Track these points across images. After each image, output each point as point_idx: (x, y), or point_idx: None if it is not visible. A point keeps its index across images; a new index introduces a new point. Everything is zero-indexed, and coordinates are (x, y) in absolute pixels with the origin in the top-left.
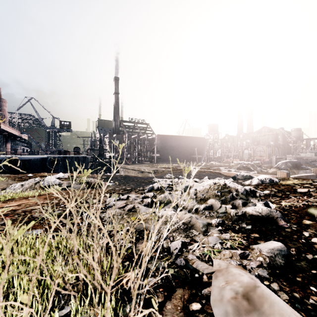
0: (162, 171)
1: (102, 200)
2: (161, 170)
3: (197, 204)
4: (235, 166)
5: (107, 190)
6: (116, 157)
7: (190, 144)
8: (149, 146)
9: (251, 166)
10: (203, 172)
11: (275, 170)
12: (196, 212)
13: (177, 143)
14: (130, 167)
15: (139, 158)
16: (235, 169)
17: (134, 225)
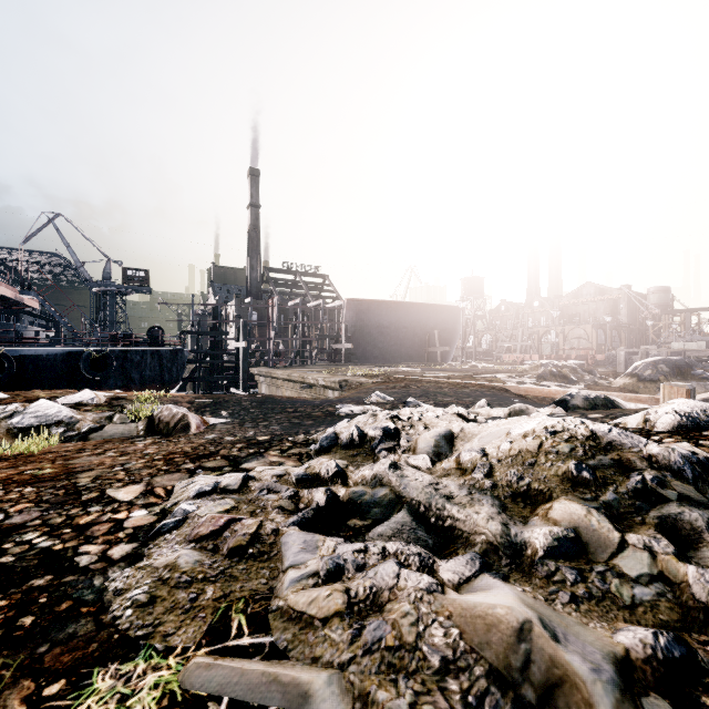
0: (360, 384)
1: (161, 488)
2: (358, 381)
3: (508, 520)
4: (532, 372)
5: (195, 446)
6: (251, 352)
7: (423, 321)
8: (329, 326)
9: (571, 371)
10: (464, 387)
11: (628, 381)
12: (518, 564)
13: (393, 318)
14: (281, 375)
15: (306, 353)
16: (532, 379)
17: (233, 677)
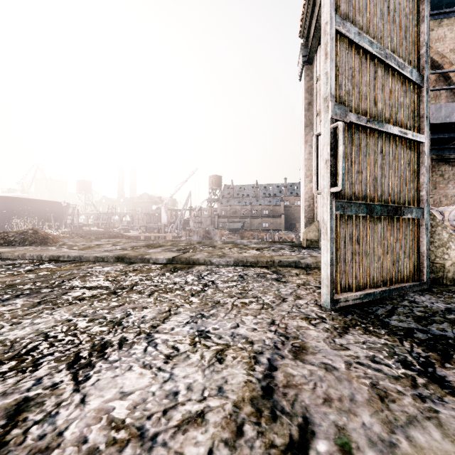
0: None
1: None
2: None
3: None
4: None
5: None
6: None
7: (44, 209)
8: None
9: None
10: None
11: None
12: None
13: (23, 207)
14: None
15: None
16: None
17: None
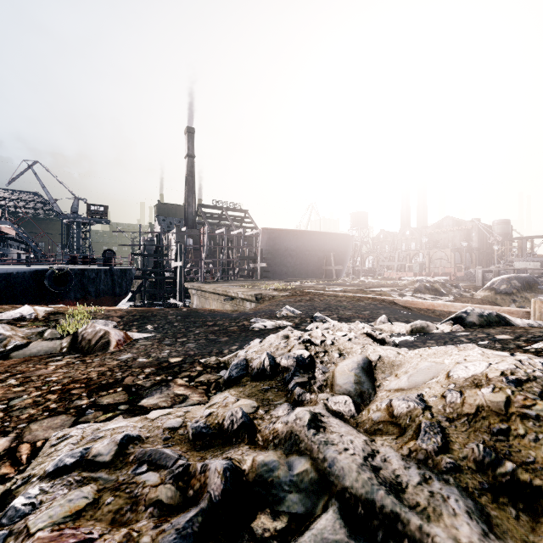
0: (272, 297)
1: (28, 444)
2: (270, 294)
3: None
4: (410, 286)
5: (102, 371)
6: (187, 270)
7: (321, 246)
8: (248, 250)
9: (441, 285)
10: (359, 300)
11: (487, 294)
12: None
13: (298, 244)
14: (208, 289)
15: (230, 270)
16: (411, 292)
17: None
